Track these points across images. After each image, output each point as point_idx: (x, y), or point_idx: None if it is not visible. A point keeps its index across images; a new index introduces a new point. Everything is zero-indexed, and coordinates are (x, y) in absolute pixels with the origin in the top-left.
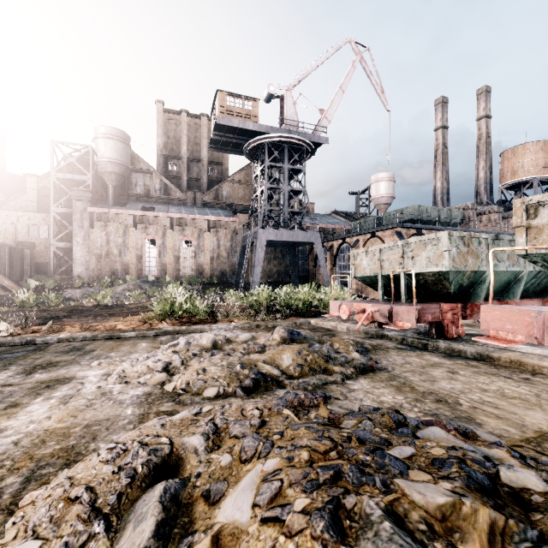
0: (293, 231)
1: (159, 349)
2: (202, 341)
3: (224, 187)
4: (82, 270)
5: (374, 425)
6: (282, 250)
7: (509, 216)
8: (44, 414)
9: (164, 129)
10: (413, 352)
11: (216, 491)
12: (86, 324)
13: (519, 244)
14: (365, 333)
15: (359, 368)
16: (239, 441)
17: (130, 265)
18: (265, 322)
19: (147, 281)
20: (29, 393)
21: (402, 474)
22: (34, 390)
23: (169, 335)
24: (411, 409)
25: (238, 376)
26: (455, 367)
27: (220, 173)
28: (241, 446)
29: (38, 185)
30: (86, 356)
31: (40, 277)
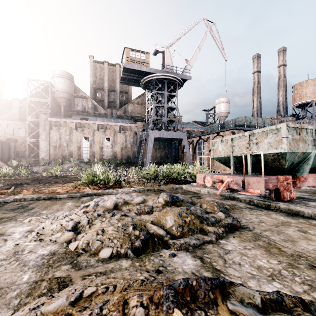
0: (170, 132)
1: (78, 208)
2: (107, 203)
3: (129, 106)
4: (45, 155)
5: None
6: (164, 143)
7: (298, 123)
8: None
9: (94, 72)
10: (261, 211)
11: None
12: (37, 189)
13: None
14: (221, 195)
15: (227, 227)
16: None
17: (73, 152)
18: (153, 187)
19: (83, 161)
20: None
21: None
22: None
23: (90, 196)
24: (293, 279)
25: (130, 237)
26: (302, 226)
27: (127, 98)
28: None
29: (19, 105)
30: (24, 213)
31: (20, 159)
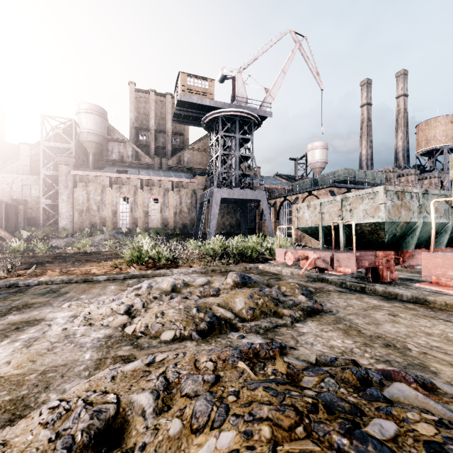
0: (243, 190)
1: (125, 292)
2: (163, 285)
3: (185, 153)
4: (67, 223)
5: (338, 383)
6: (234, 206)
7: (423, 177)
8: (4, 359)
9: (136, 106)
10: (353, 295)
11: None
12: (64, 269)
13: None
14: (307, 277)
15: (306, 311)
16: (190, 402)
17: (107, 218)
18: (219, 267)
19: (121, 232)
20: None
21: None
22: (3, 332)
23: (136, 278)
24: (362, 355)
25: (194, 319)
26: (395, 310)
27: (182, 142)
28: (193, 410)
29: (30, 152)
30: (59, 298)
31: (32, 229)
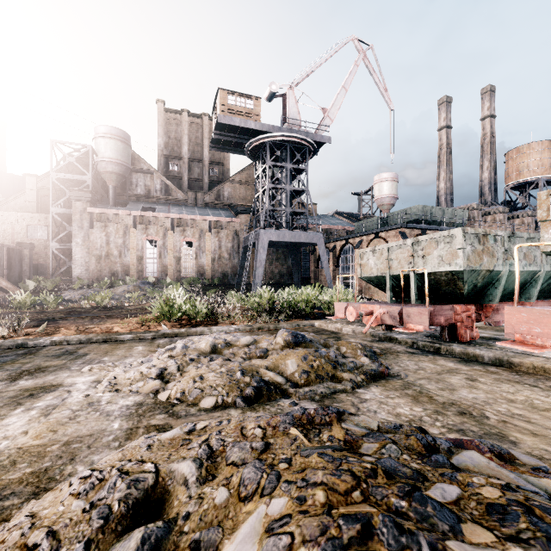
0: (295, 232)
1: (156, 353)
2: (200, 344)
3: (226, 187)
4: (82, 271)
5: (401, 450)
6: (285, 251)
7: (514, 216)
8: (20, 429)
9: (165, 129)
10: (426, 356)
11: (207, 542)
12: (81, 327)
13: (544, 240)
14: (372, 336)
15: (369, 375)
16: (237, 470)
17: (130, 266)
18: (267, 324)
19: (147, 282)
20: (9, 403)
21: (455, 532)
22: (16, 399)
23: (168, 337)
24: (433, 424)
25: (238, 384)
26: (474, 374)
27: (221, 173)
28: (240, 478)
29: (37, 185)
30: (77, 361)
31: (39, 279)
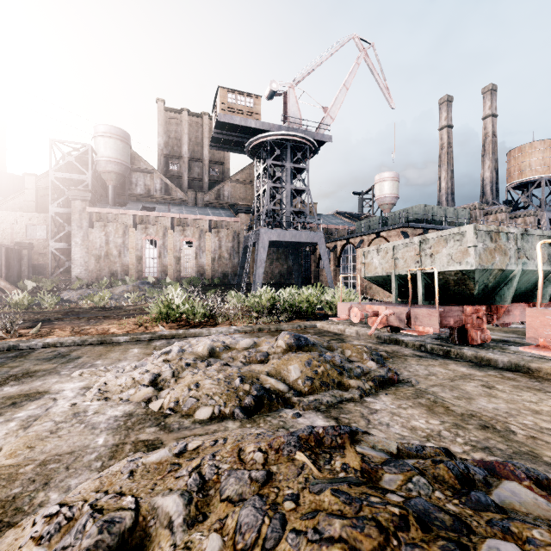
0: (296, 231)
1: (151, 356)
2: (198, 348)
3: (226, 186)
4: (81, 271)
5: (431, 484)
6: (285, 251)
7: (516, 216)
8: None
9: (165, 128)
10: (435, 360)
11: None
12: (77, 328)
13: None
14: (376, 338)
15: (378, 381)
16: (233, 509)
17: (130, 265)
18: (267, 325)
19: (147, 282)
20: None
21: None
22: None
23: (165, 339)
24: (453, 440)
25: (237, 392)
26: (490, 380)
27: (222, 173)
28: (237, 521)
29: (36, 185)
30: (68, 364)
31: (38, 279)
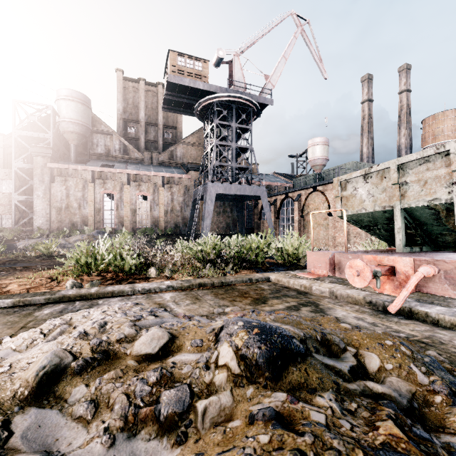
0: (240, 185)
1: None
2: (24, 363)
3: (178, 148)
4: (43, 221)
5: None
6: (231, 204)
7: None
8: None
9: (124, 96)
10: None
11: None
12: None
13: None
14: (368, 303)
15: None
16: None
17: (89, 217)
18: (210, 279)
19: (103, 232)
20: None
21: None
22: None
23: (66, 302)
24: None
25: None
26: None
27: (175, 136)
28: None
29: (3, 143)
30: None
31: (1, 229)
